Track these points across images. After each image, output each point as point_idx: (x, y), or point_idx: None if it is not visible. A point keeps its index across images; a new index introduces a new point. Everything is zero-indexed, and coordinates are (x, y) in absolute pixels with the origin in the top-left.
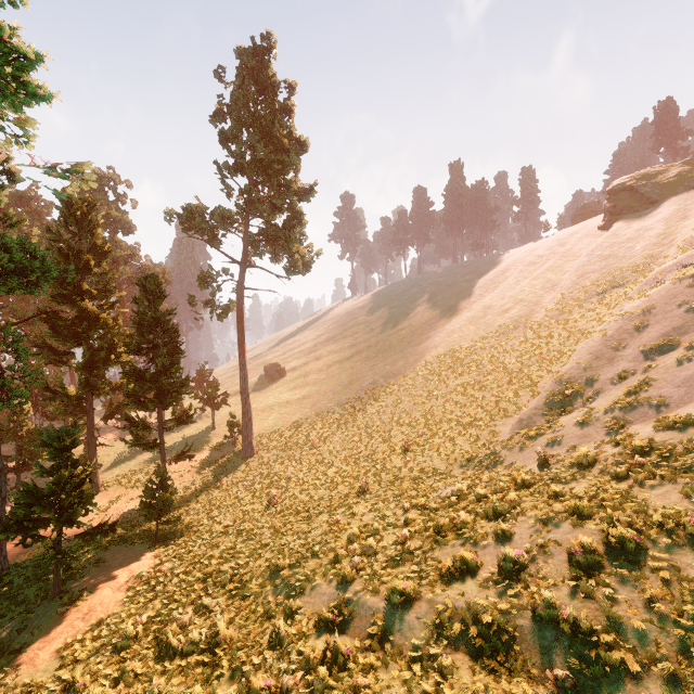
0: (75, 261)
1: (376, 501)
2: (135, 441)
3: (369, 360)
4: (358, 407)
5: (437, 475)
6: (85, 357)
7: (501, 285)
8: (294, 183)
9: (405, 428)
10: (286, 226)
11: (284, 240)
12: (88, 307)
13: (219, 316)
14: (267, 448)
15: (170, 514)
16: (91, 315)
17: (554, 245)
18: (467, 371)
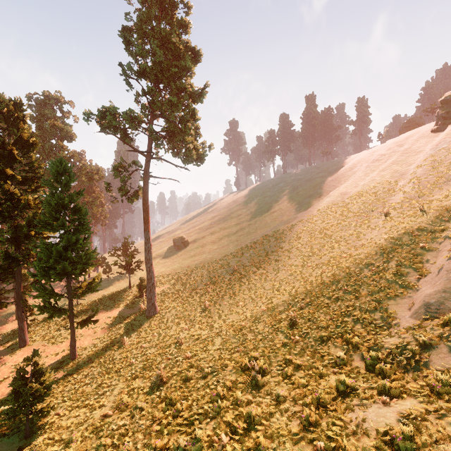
0: (0, 151)
1: (270, 408)
2: (39, 310)
3: (250, 235)
4: (242, 273)
5: (335, 365)
6: (9, 233)
7: (351, 178)
8: (189, 86)
9: (286, 297)
10: (182, 120)
11: (181, 135)
12: (10, 190)
13: (129, 199)
14: (167, 308)
15: (69, 379)
16: (15, 196)
17: (393, 146)
18: (337, 245)
